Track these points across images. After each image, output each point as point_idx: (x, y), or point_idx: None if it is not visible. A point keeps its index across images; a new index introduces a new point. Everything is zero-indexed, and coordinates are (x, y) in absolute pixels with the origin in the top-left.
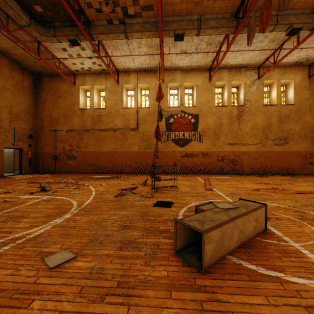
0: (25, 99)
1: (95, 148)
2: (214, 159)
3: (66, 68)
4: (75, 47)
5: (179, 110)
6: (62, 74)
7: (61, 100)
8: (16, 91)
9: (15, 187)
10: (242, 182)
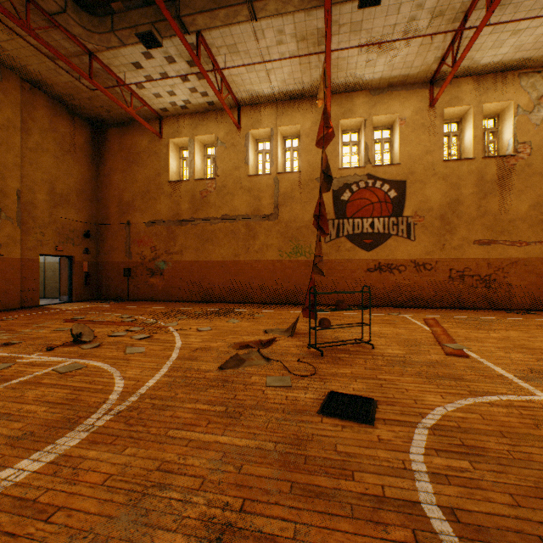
0: (78, 169)
1: (197, 254)
2: (441, 275)
3: (145, 106)
4: (155, 57)
5: (363, 174)
6: (136, 117)
7: (137, 167)
8: (62, 153)
9: (35, 331)
10: (531, 333)
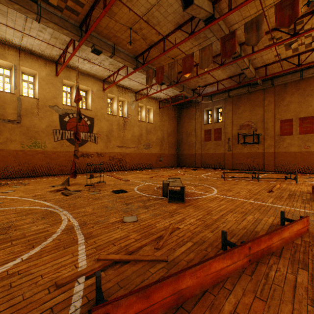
0: None
1: None
2: (107, 158)
3: None
4: None
5: (76, 110)
6: None
7: None
8: None
9: None
10: (137, 175)
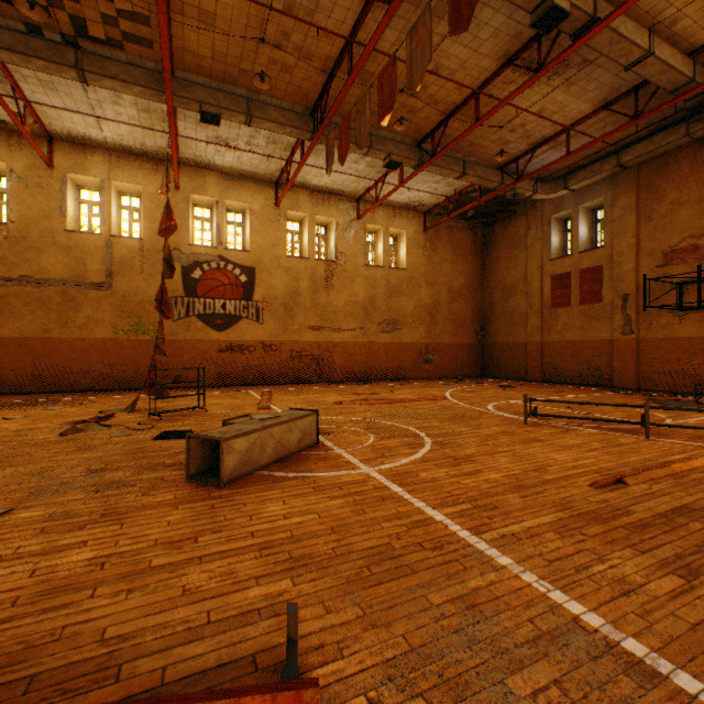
0: None
1: None
2: (285, 355)
3: None
4: None
5: (216, 255)
6: None
7: None
8: None
9: None
10: (325, 394)
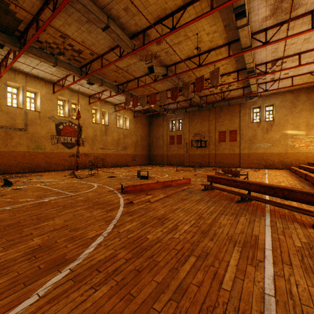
0: None
1: None
2: (92, 158)
3: None
4: None
5: (68, 120)
6: None
7: None
8: None
9: None
10: (118, 170)
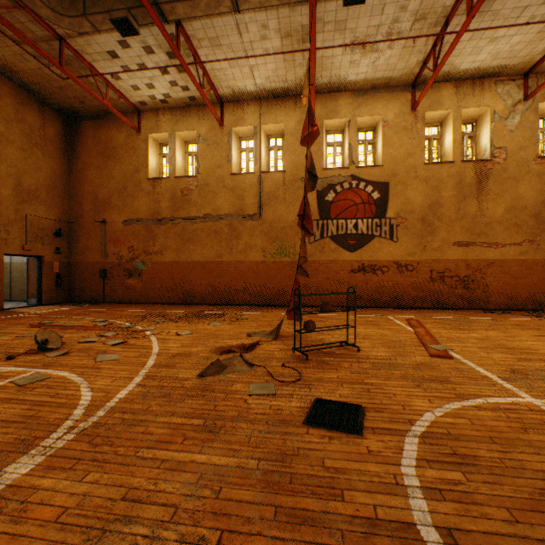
0: (48, 163)
1: (177, 255)
2: (422, 276)
3: (122, 98)
4: (132, 47)
5: (347, 175)
6: (112, 109)
7: (114, 163)
8: (30, 145)
9: None
10: (509, 333)
